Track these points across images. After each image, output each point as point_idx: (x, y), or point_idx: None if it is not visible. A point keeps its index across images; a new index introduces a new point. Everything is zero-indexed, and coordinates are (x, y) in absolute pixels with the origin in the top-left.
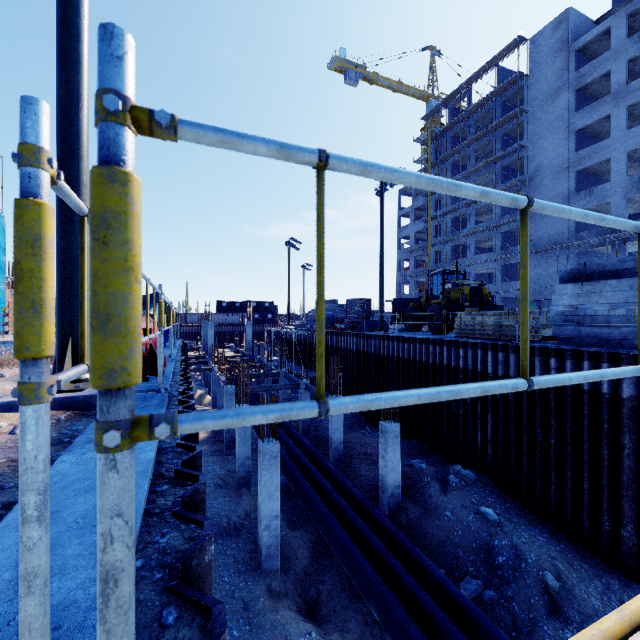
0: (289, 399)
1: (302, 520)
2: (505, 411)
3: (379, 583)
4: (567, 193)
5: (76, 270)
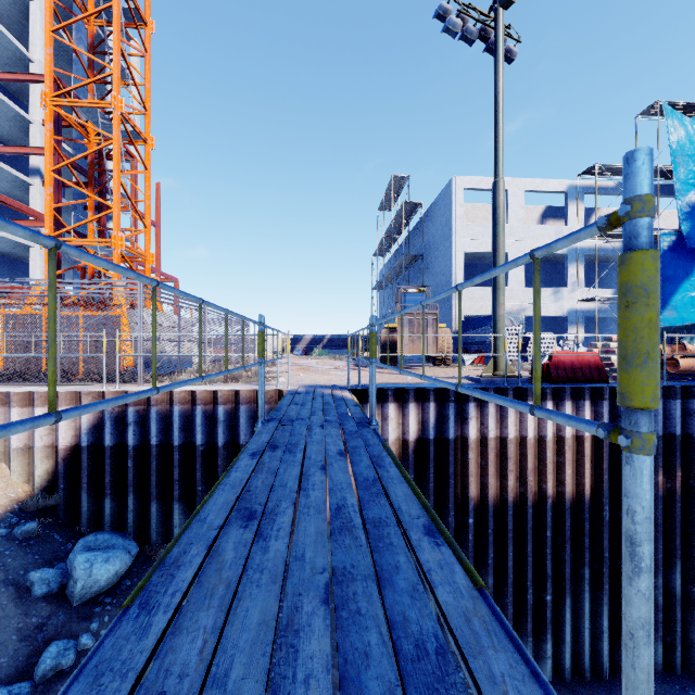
0: None
1: None
2: None
3: None
4: None
5: (494, 327)
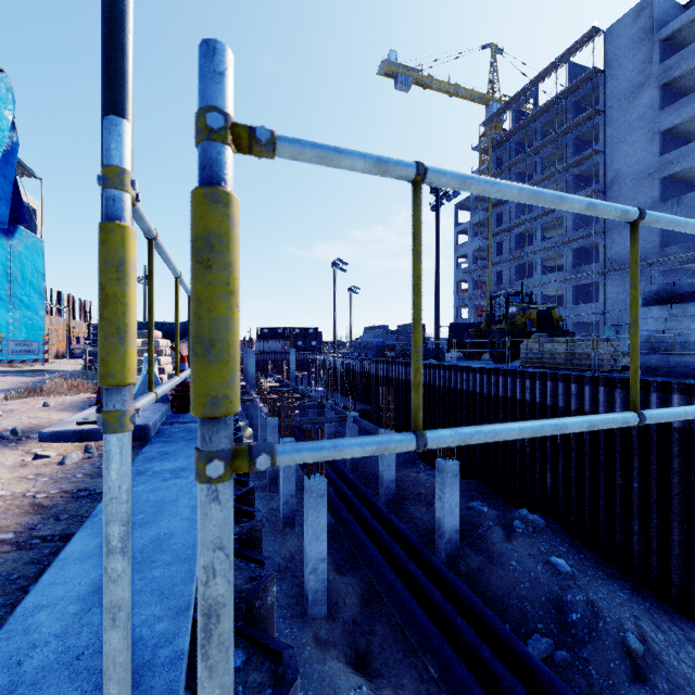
0: (335, 433)
1: (350, 564)
2: (579, 450)
3: (436, 636)
4: (651, 203)
5: None
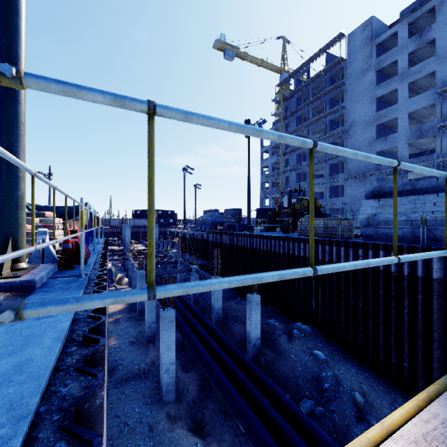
0: (184, 279)
1: (192, 365)
2: (330, 285)
3: (244, 406)
4: (371, 139)
5: (15, 187)
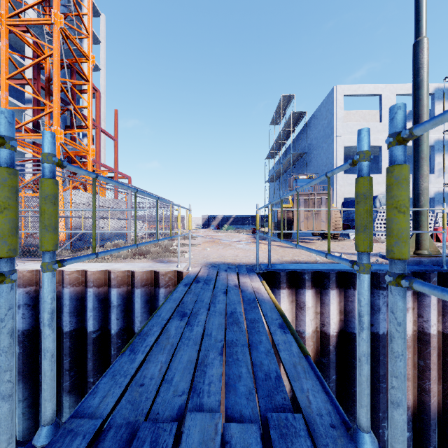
0: None
1: None
2: None
3: None
4: None
5: (416, 201)
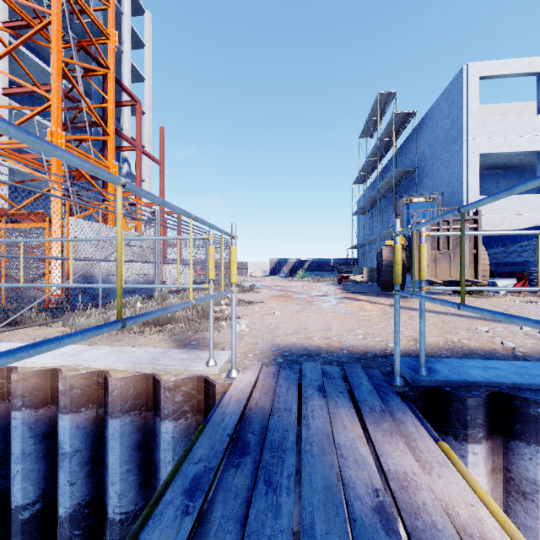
0: None
1: None
2: None
3: None
4: None
5: None
